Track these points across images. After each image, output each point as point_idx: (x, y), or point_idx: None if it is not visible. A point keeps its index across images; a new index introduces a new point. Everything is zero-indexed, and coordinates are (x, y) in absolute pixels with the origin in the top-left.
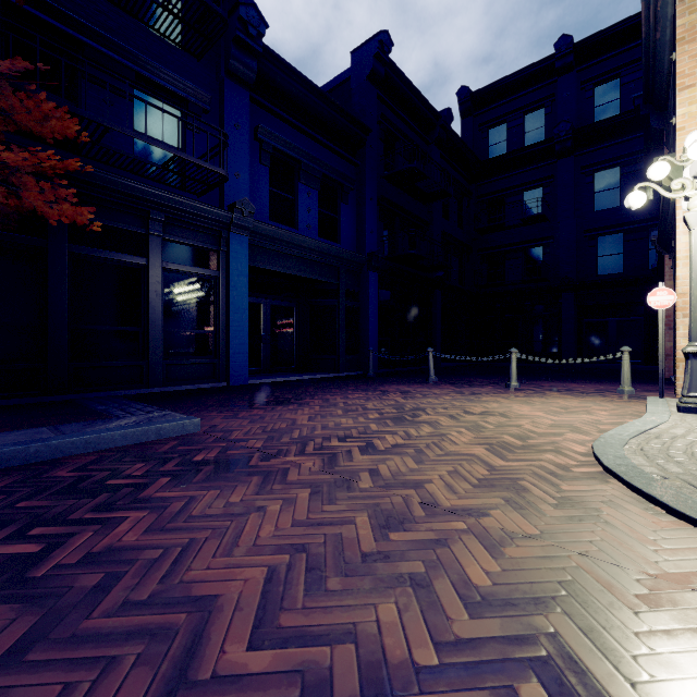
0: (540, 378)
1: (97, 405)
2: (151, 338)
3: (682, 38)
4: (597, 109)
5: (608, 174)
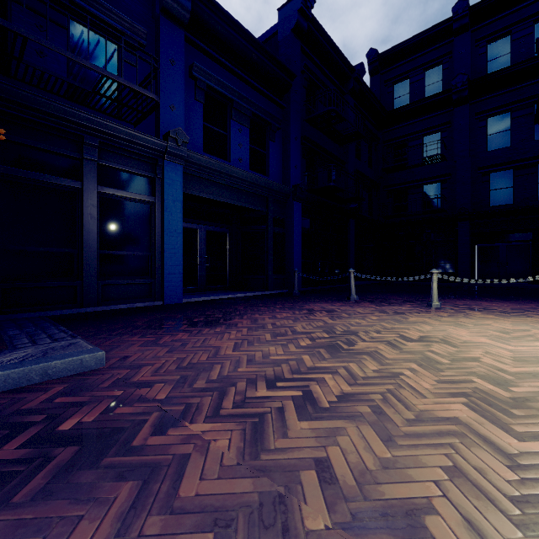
0: (447, 296)
1: (12, 329)
2: (86, 259)
3: None
4: (490, 63)
5: (499, 119)
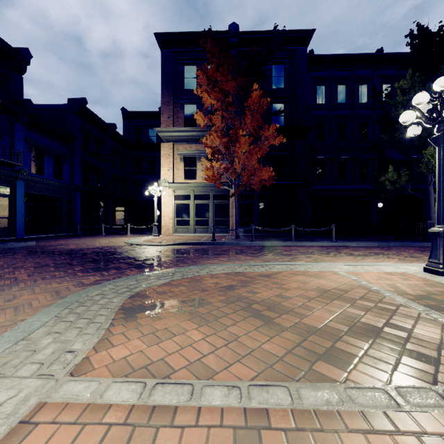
0: (145, 233)
1: None
2: None
3: (162, 155)
4: None
5: None
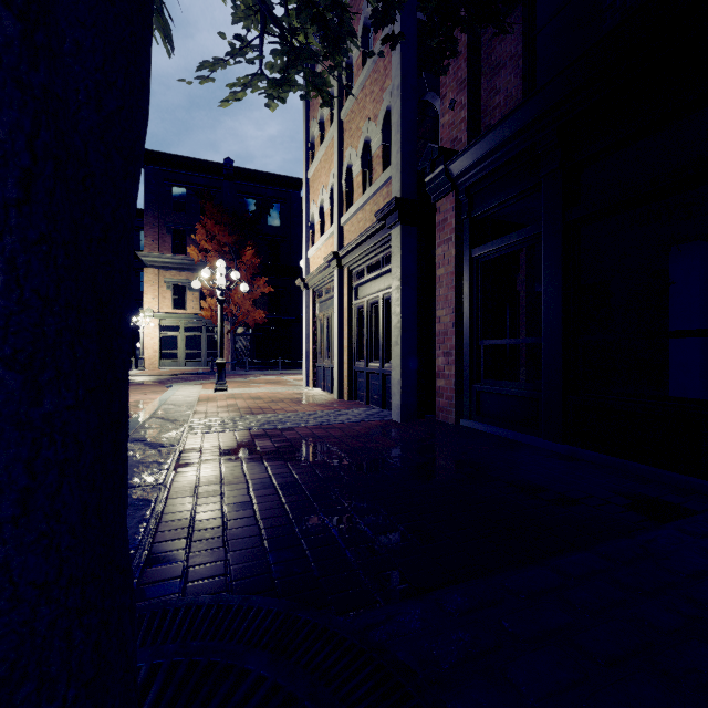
0: None
1: None
2: None
3: (145, 282)
4: (141, 242)
5: None
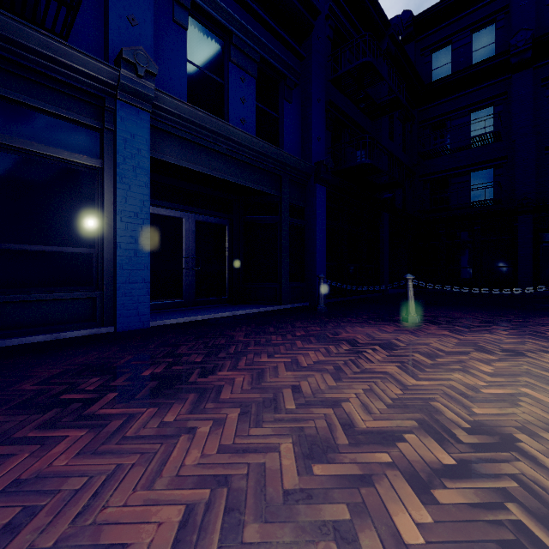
0: (531, 312)
1: None
2: None
3: None
4: None
5: None
